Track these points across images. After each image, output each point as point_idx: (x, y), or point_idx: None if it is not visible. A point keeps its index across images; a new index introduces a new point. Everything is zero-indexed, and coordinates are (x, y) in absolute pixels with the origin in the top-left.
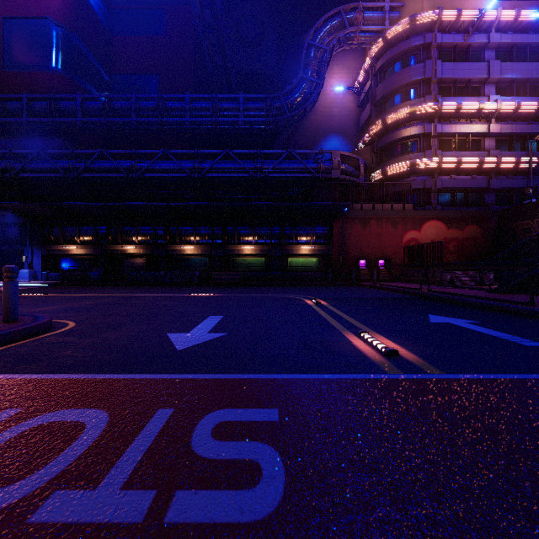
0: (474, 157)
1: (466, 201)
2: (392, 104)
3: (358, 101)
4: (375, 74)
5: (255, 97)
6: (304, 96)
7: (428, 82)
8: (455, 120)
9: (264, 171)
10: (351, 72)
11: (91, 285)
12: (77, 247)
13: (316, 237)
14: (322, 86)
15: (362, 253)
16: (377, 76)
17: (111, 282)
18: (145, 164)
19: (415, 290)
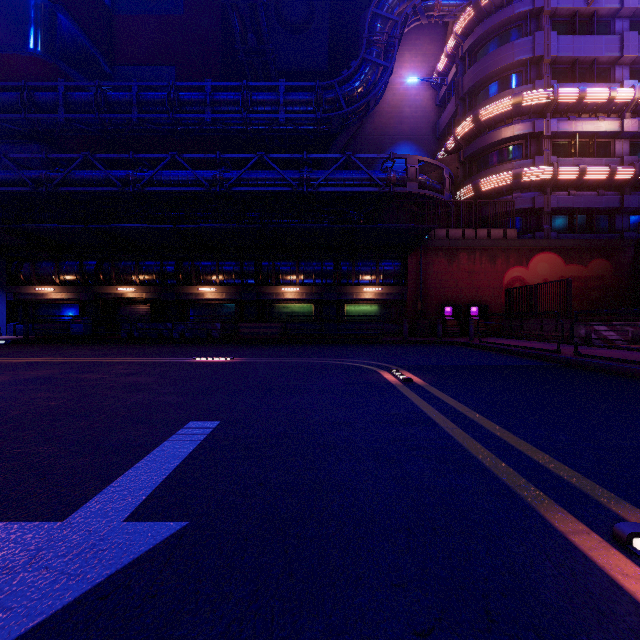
0: (602, 165)
1: (590, 226)
2: (486, 96)
3: (437, 98)
4: (462, 57)
5: (301, 85)
6: (367, 85)
7: (537, 62)
8: (574, 116)
9: (313, 183)
10: (428, 60)
11: (66, 343)
12: (54, 289)
13: (384, 275)
14: (391, 72)
15: (448, 297)
16: (465, 59)
17: (96, 338)
18: (147, 174)
19: (548, 352)
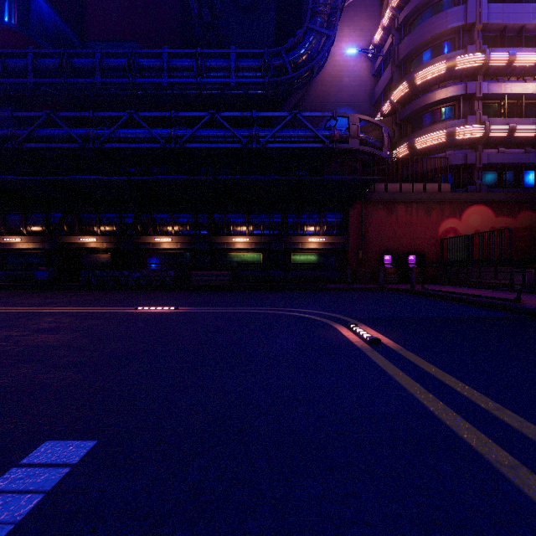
0: (531, 124)
1: (518, 181)
2: (420, 63)
3: (373, 68)
4: (397, 28)
5: (250, 52)
6: (311, 52)
7: (469, 29)
8: (503, 79)
9: (261, 140)
10: (364, 35)
11: (26, 290)
12: (21, 239)
13: (327, 226)
14: (333, 41)
15: (386, 246)
16: (400, 30)
17: (55, 285)
18: (106, 131)
19: (505, 301)
